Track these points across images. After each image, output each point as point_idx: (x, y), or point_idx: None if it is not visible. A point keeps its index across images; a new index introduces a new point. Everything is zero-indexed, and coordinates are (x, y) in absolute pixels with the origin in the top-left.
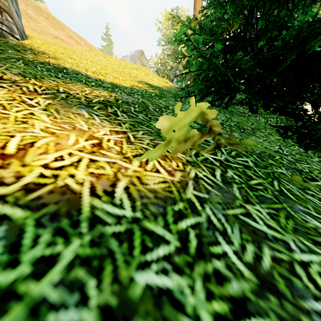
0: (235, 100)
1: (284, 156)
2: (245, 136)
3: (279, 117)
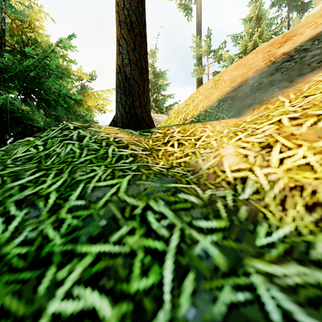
0: None
1: None
2: None
3: None
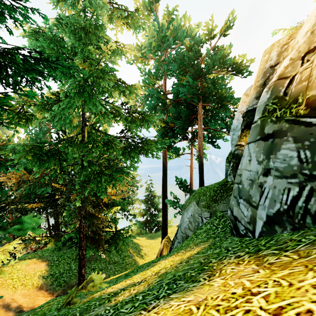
0: None
1: None
2: None
3: None
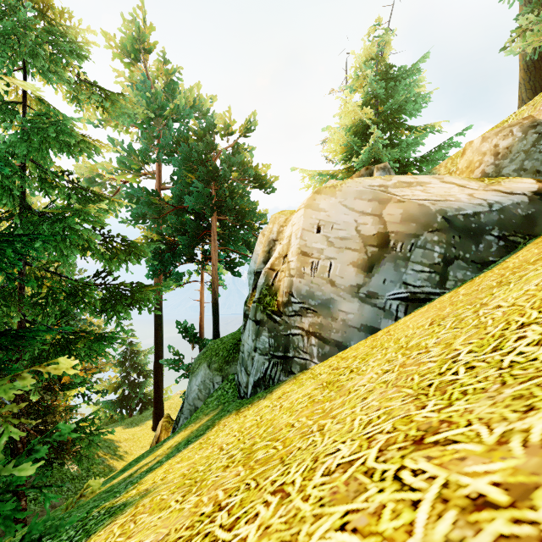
0: None
1: None
2: None
3: None
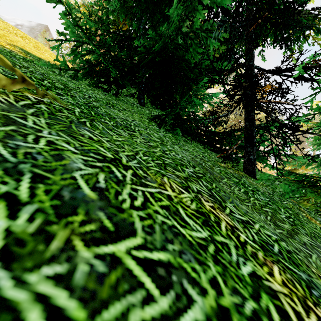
0: (130, 93)
1: (128, 122)
2: (105, 107)
3: (161, 112)
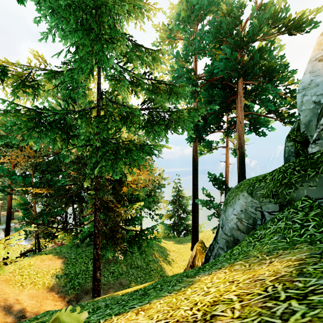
0: None
1: None
2: None
3: None
